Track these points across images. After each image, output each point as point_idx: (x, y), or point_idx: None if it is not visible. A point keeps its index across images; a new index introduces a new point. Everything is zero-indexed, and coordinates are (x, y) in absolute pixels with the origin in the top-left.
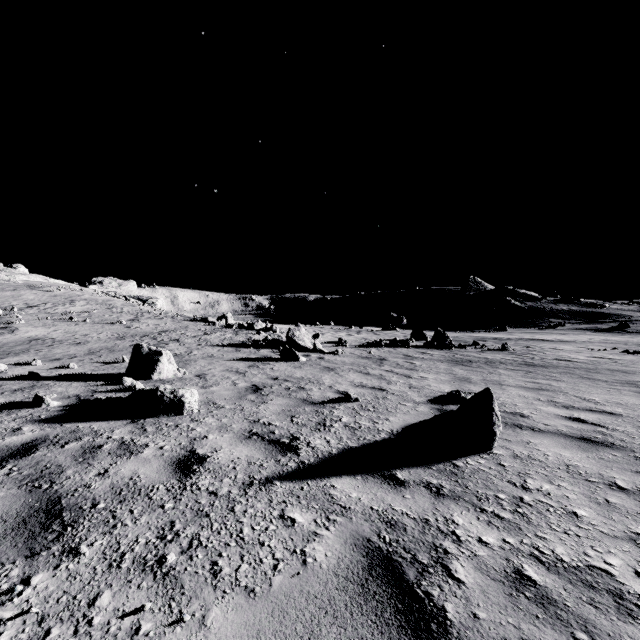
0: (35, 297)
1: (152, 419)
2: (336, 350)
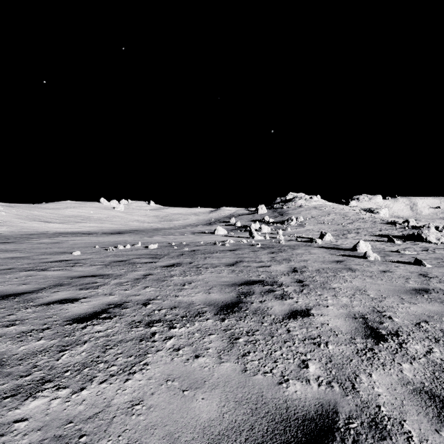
0: (315, 213)
1: (310, 243)
2: (441, 242)
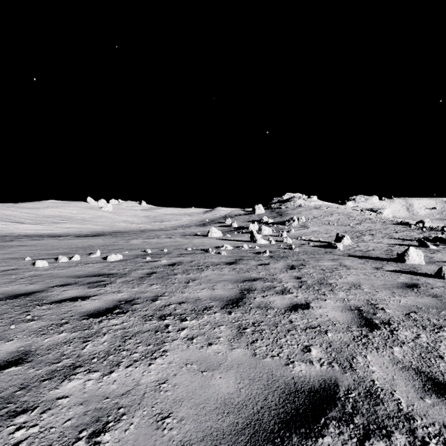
0: (317, 213)
1: (329, 249)
2: None
